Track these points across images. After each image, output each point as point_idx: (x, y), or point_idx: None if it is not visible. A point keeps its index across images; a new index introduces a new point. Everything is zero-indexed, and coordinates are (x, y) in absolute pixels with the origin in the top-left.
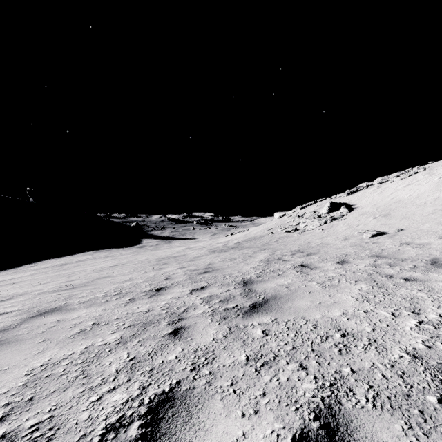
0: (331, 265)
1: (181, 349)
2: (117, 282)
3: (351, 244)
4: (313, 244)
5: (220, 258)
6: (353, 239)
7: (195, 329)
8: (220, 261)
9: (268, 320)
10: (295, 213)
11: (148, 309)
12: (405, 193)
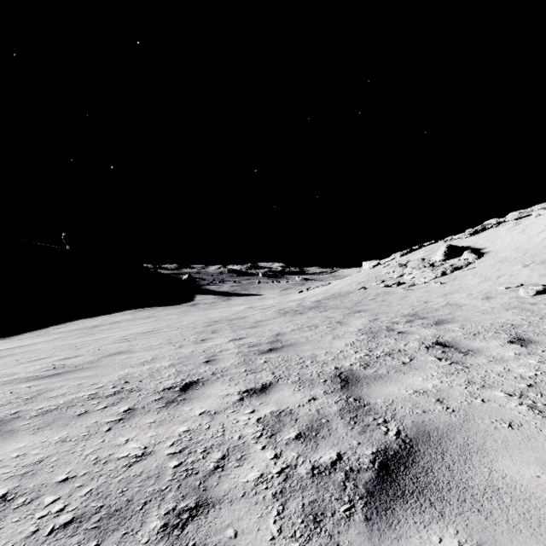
0: (502, 347)
1: None
2: (129, 365)
3: (503, 305)
4: (434, 305)
5: (294, 325)
6: (502, 297)
7: None
8: (294, 329)
9: None
10: (394, 261)
11: (145, 447)
12: None
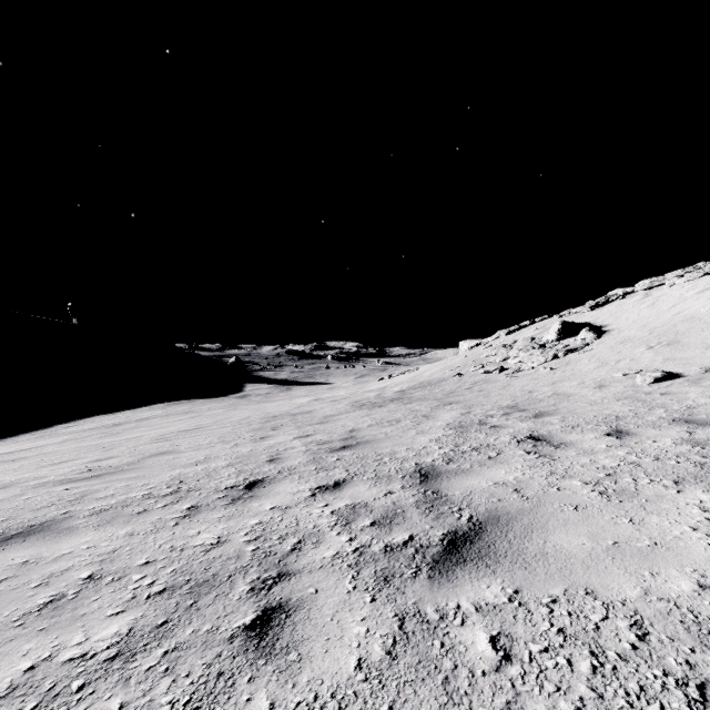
0: (597, 439)
1: (266, 701)
2: (180, 465)
3: (615, 395)
4: (539, 395)
5: (372, 419)
6: (616, 386)
7: (314, 614)
8: (372, 425)
9: (499, 593)
10: (498, 340)
11: (219, 537)
12: (701, 304)
